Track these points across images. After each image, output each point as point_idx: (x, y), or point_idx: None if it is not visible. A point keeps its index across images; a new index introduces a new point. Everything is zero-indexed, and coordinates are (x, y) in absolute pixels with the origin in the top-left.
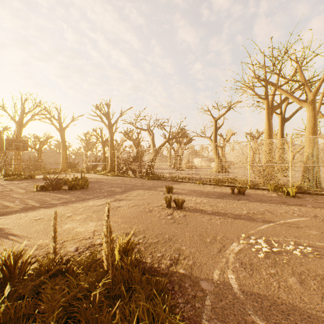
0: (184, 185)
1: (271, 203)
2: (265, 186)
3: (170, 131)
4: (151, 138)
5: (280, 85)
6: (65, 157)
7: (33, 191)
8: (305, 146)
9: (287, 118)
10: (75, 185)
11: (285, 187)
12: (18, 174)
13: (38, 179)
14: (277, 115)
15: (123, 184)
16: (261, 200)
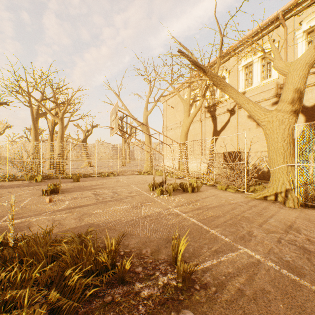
0: None
1: (17, 187)
2: (24, 177)
3: None
4: None
5: (45, 99)
6: None
7: None
8: (57, 147)
9: (56, 124)
10: None
11: (38, 176)
12: None
13: None
14: (48, 120)
15: None
16: (11, 187)
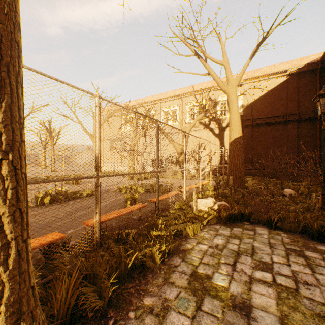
0: None
1: (28, 185)
2: None
3: None
4: None
5: None
6: None
7: None
8: None
9: None
10: None
11: None
12: None
13: None
14: None
15: None
16: None
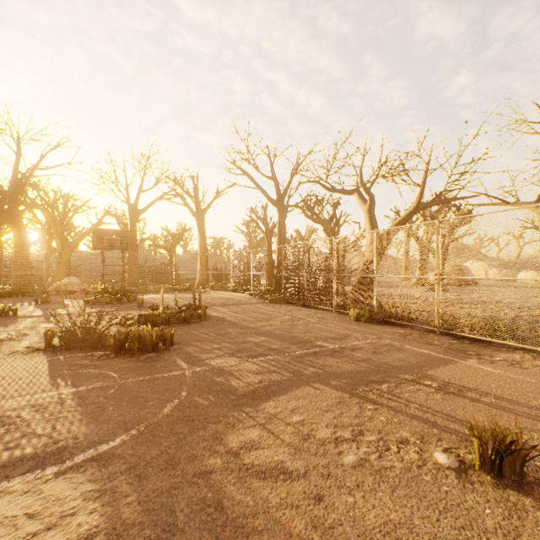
0: (517, 371)
1: None
2: None
3: (424, 181)
4: (366, 209)
5: None
6: (204, 262)
7: (42, 346)
8: None
9: None
10: (134, 337)
11: None
12: (121, 292)
13: (135, 303)
14: None
15: (279, 335)
16: None
